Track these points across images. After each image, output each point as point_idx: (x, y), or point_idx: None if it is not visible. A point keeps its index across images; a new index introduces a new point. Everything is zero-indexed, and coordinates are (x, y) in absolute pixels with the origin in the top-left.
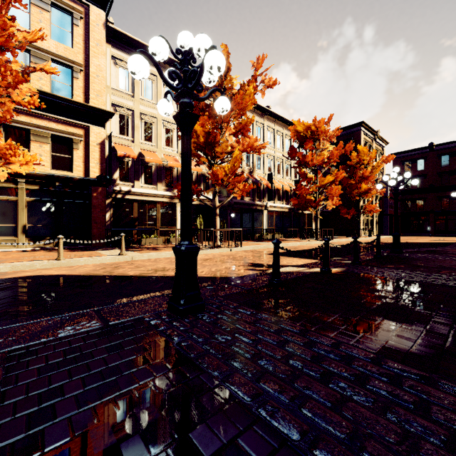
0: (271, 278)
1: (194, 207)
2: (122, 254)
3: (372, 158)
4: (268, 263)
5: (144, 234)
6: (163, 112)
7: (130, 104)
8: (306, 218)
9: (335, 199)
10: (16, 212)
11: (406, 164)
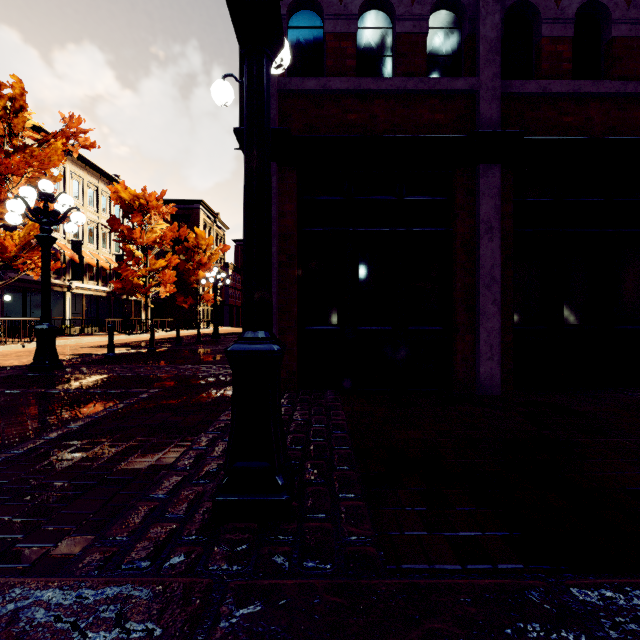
0: (107, 353)
1: None
2: None
3: (210, 244)
4: (92, 353)
5: None
6: (13, 223)
7: None
8: (132, 306)
9: (170, 286)
10: None
11: None
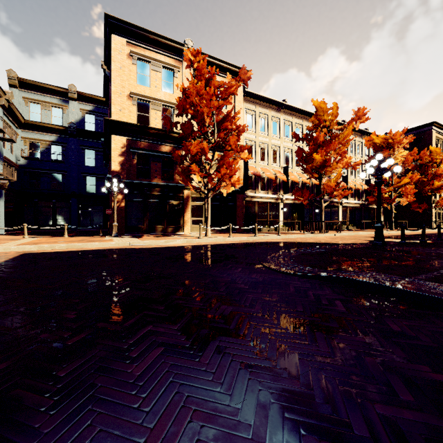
0: (400, 241)
1: (290, 205)
2: (280, 234)
3: None
4: None
5: (262, 225)
6: (363, 177)
7: (253, 137)
8: (374, 212)
9: (410, 196)
10: (203, 211)
11: None
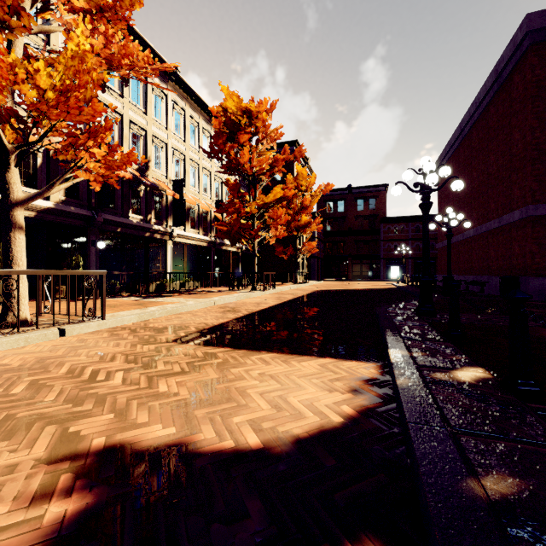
0: None
1: None
2: None
3: (311, 184)
4: (192, 444)
5: None
6: None
7: None
8: (230, 258)
9: (280, 228)
10: None
11: (329, 204)
